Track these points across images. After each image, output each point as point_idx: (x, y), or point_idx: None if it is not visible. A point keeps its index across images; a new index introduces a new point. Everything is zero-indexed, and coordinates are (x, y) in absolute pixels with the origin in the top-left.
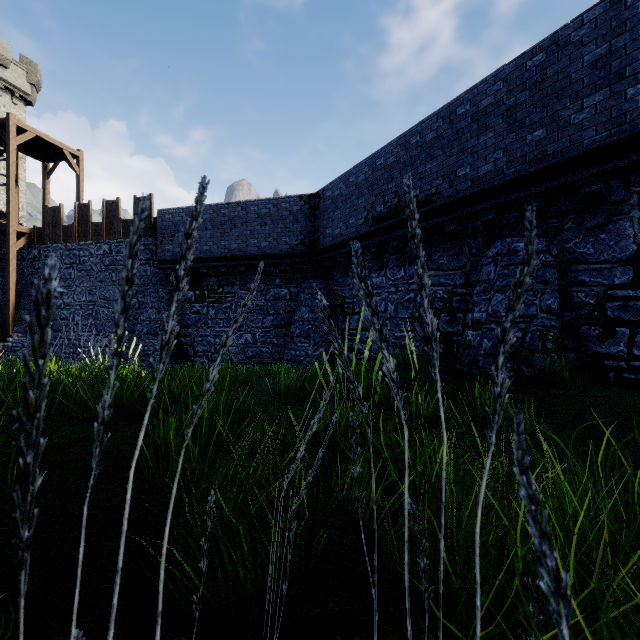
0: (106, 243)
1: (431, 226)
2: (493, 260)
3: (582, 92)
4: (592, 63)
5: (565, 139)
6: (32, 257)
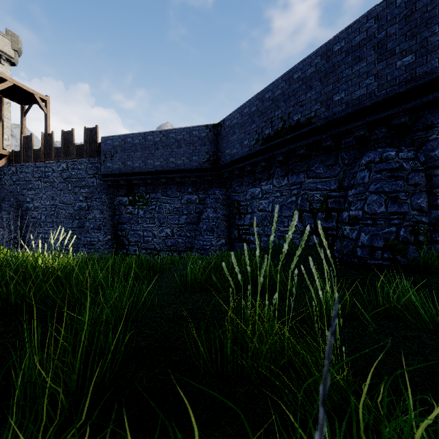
0: (64, 162)
1: (310, 143)
2: (367, 167)
3: None
4: None
5: (434, 61)
6: (11, 173)
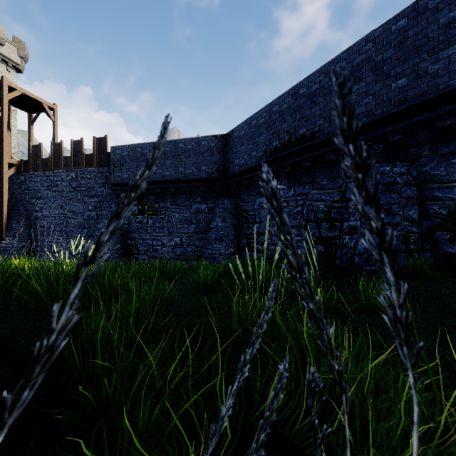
0: (73, 171)
1: (315, 156)
2: None
3: (438, 47)
4: (446, 24)
5: (423, 85)
6: (20, 182)
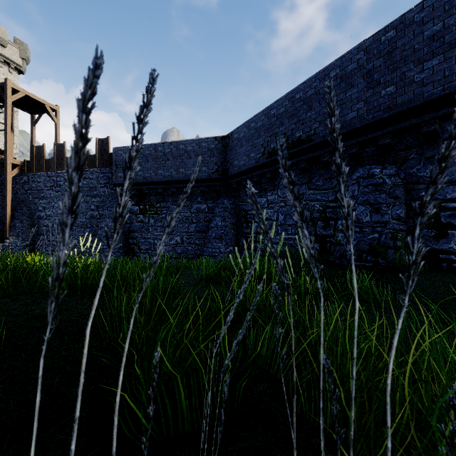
0: None
1: (311, 158)
2: (357, 182)
3: (423, 58)
4: (430, 37)
5: (410, 93)
6: (23, 182)
